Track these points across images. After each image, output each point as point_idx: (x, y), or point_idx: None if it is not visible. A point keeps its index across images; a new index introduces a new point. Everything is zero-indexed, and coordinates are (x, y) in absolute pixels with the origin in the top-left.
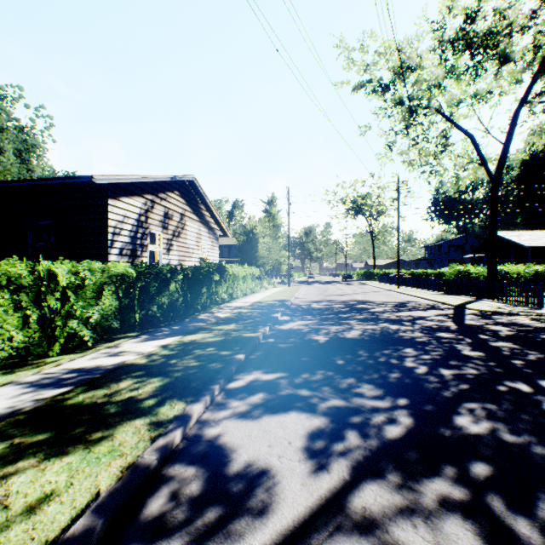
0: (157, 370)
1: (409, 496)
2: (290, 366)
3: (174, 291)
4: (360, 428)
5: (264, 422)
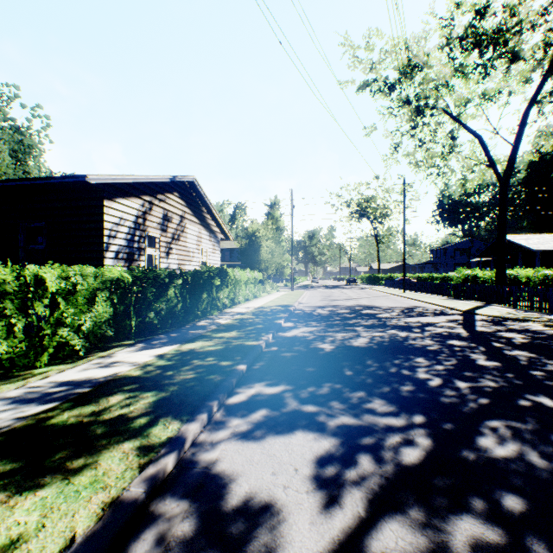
0: (151, 383)
1: (435, 538)
2: (295, 378)
3: (173, 297)
4: (374, 452)
5: (267, 444)
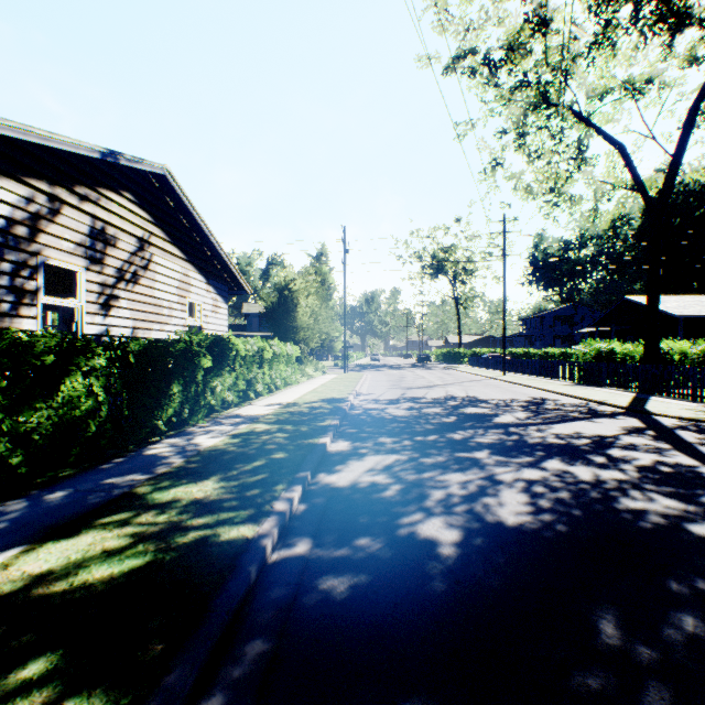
0: None
1: None
2: None
3: (81, 396)
4: None
5: None
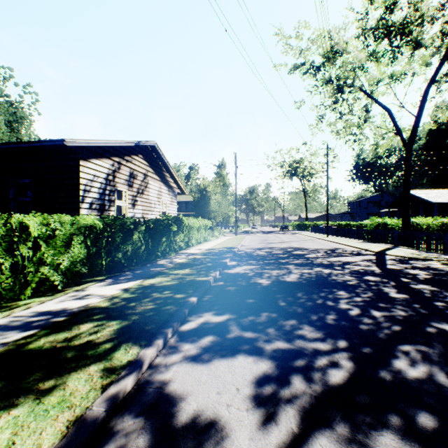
0: (116, 313)
1: None
2: (238, 308)
3: (138, 240)
4: (305, 373)
5: (213, 367)
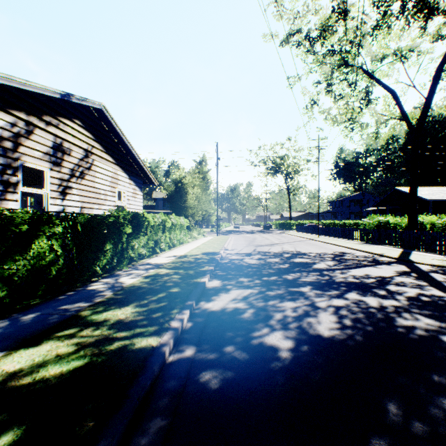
0: None
1: None
2: None
3: (46, 251)
4: None
5: None
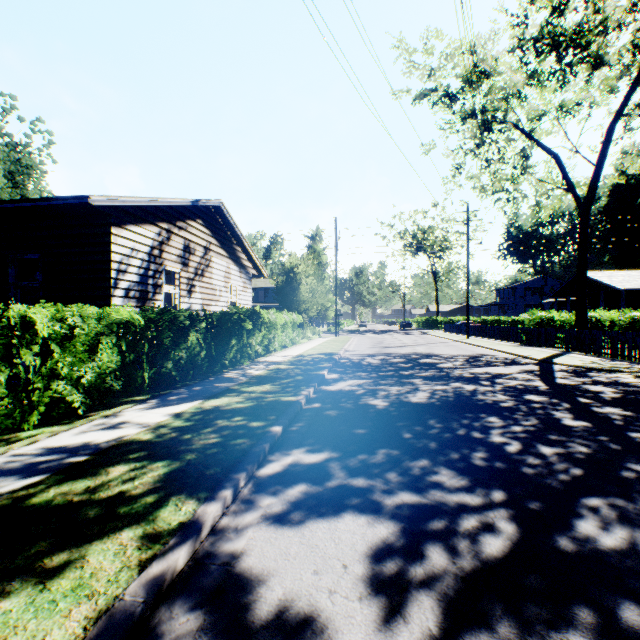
0: (163, 450)
1: None
2: (342, 442)
3: (195, 343)
4: (445, 541)
5: (307, 531)
